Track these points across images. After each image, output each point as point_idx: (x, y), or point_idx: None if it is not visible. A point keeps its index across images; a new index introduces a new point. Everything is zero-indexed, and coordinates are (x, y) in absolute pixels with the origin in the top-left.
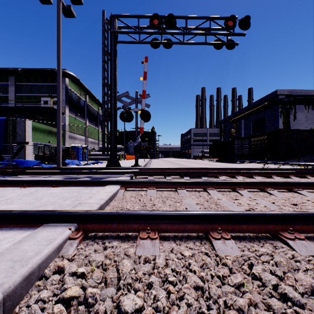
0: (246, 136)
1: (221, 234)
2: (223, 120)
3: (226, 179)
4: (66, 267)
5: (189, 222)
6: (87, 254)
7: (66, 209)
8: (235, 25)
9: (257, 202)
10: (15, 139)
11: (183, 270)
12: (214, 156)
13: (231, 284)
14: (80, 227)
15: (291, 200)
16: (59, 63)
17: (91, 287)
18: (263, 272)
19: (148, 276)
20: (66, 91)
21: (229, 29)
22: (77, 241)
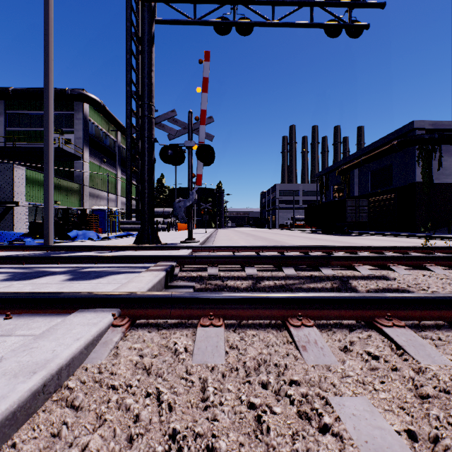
0: (361, 194)
1: None
2: (326, 171)
3: (373, 272)
4: None
5: None
6: None
7: None
8: None
9: None
10: None
11: None
12: (313, 225)
13: None
14: None
15: None
16: (48, 55)
17: None
18: None
19: None
20: (85, 124)
21: None
22: None
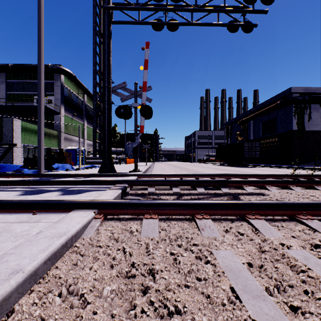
0: (255, 138)
1: None
2: (231, 122)
3: (255, 191)
4: None
5: None
6: None
7: None
8: None
9: None
10: (1, 141)
11: None
12: (221, 160)
13: None
14: None
15: None
16: (40, 45)
17: None
18: None
19: None
20: (62, 89)
21: (248, 3)
22: None
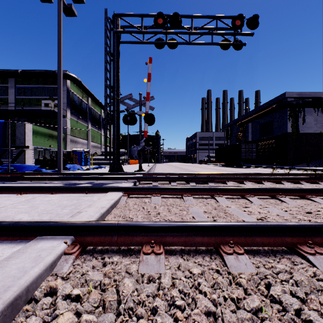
0: (253, 140)
1: (233, 248)
2: (230, 124)
3: (234, 185)
4: (60, 288)
5: (197, 235)
6: (84, 272)
7: (63, 218)
8: (243, 24)
9: (268, 211)
10: (14, 143)
11: (192, 292)
12: (220, 161)
13: (247, 310)
14: (77, 240)
15: (304, 208)
16: (60, 64)
17: (86, 313)
18: (283, 294)
19: (152, 300)
20: (68, 93)
21: (236, 28)
22: (73, 257)
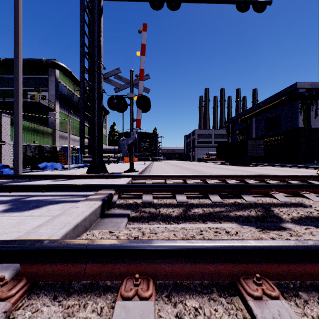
0: (258, 136)
1: None
2: (231, 120)
3: (289, 200)
4: None
5: None
6: None
7: None
8: None
9: None
10: None
11: None
12: (222, 159)
13: None
14: None
15: None
16: (17, 23)
17: None
18: None
19: None
20: (57, 85)
21: None
22: None
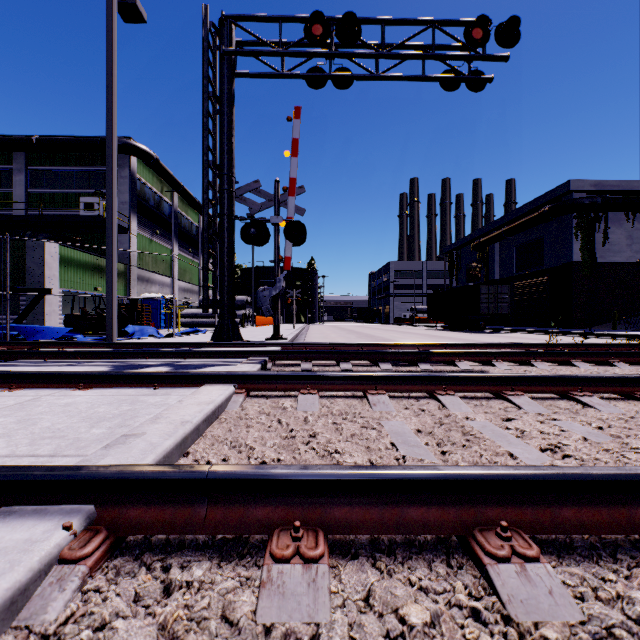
0: (504, 276)
1: (510, 542)
2: (457, 245)
3: (472, 368)
4: None
5: (413, 501)
6: (104, 620)
7: (86, 452)
8: (488, 37)
9: (562, 428)
10: (23, 283)
11: None
12: (438, 319)
13: None
14: (104, 517)
15: None
16: (111, 119)
17: None
18: None
19: None
20: (133, 183)
21: (474, 45)
22: (83, 569)
